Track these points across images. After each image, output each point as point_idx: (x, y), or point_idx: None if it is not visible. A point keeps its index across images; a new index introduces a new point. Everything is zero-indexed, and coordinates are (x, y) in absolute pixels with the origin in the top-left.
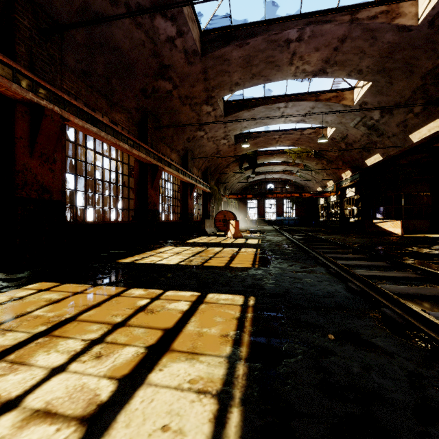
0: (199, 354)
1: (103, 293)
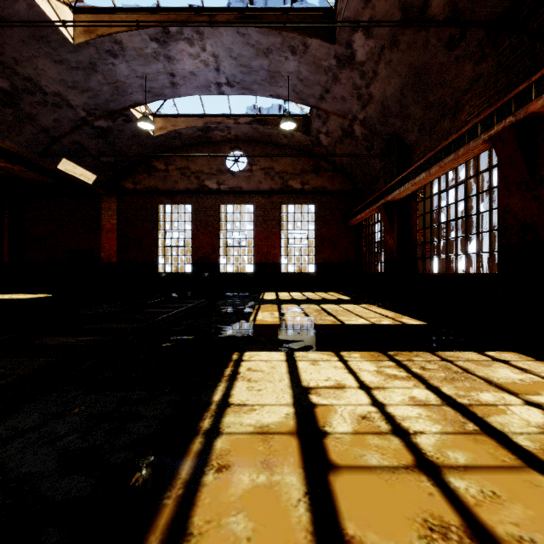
0: (255, 433)
1: None
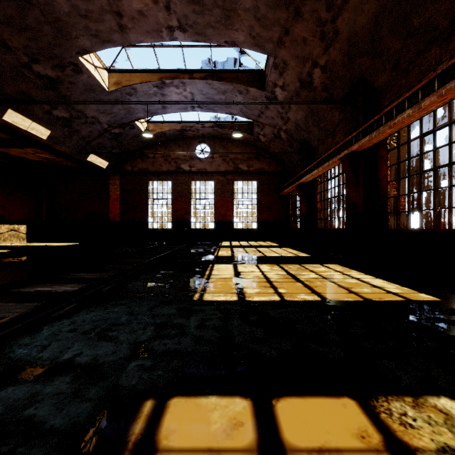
0: (221, 278)
1: (333, 294)
